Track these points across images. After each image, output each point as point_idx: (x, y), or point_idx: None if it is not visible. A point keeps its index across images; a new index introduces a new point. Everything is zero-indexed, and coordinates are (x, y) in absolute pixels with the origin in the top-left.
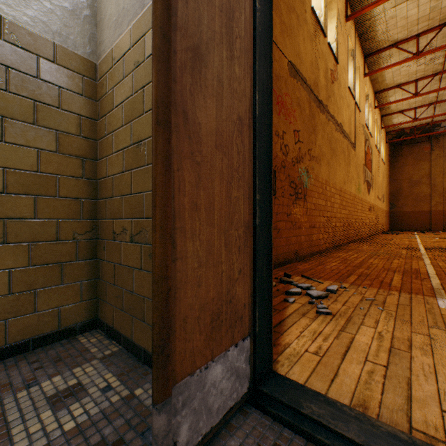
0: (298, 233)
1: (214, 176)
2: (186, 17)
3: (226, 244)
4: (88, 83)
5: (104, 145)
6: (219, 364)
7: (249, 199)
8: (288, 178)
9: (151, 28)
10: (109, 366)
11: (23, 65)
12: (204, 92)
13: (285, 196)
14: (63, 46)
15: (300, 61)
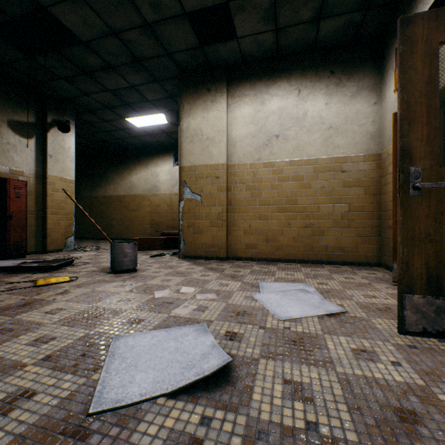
0: None
1: None
2: None
3: None
4: (377, 163)
5: (383, 189)
6: None
7: None
8: None
9: None
10: (384, 273)
11: (353, 168)
12: None
13: None
14: (366, 154)
15: None
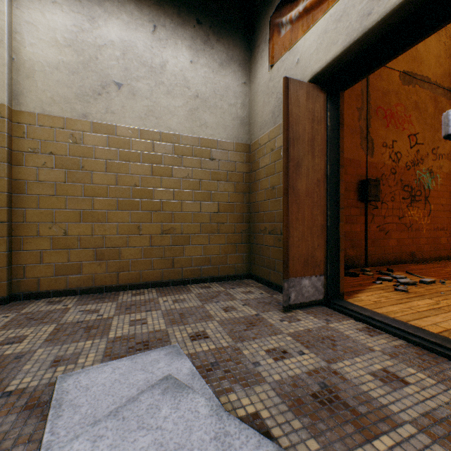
0: (415, 235)
1: (305, 207)
2: (293, 154)
3: (311, 233)
4: (246, 156)
5: (254, 186)
6: (307, 280)
7: (323, 214)
8: (399, 183)
9: (279, 135)
10: (260, 289)
11: (223, 157)
12: (300, 177)
13: (395, 200)
14: (237, 142)
15: (418, 63)
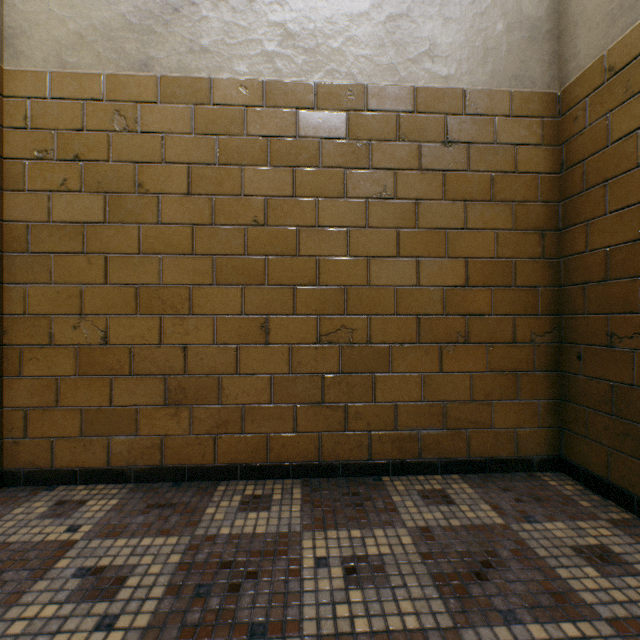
0: None
1: None
2: None
3: None
4: (547, 126)
5: (576, 207)
6: None
7: None
8: None
9: None
10: (637, 540)
11: (480, 135)
12: None
13: None
14: (518, 90)
15: None
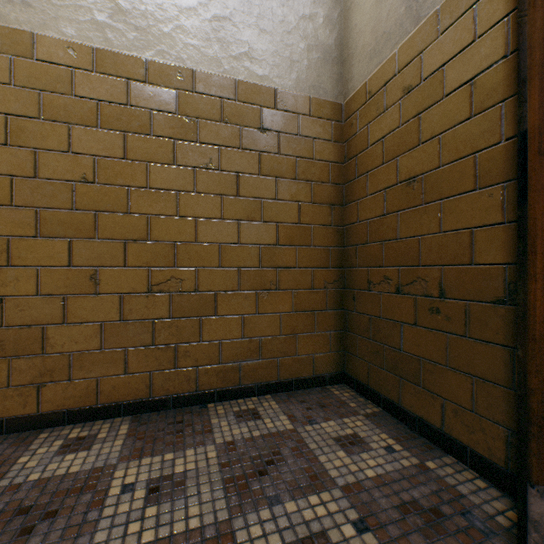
0: None
1: None
2: None
3: None
4: (335, 127)
5: (352, 189)
6: None
7: None
8: None
9: (432, 41)
10: (377, 425)
11: (288, 127)
12: None
13: None
14: (315, 97)
15: None
